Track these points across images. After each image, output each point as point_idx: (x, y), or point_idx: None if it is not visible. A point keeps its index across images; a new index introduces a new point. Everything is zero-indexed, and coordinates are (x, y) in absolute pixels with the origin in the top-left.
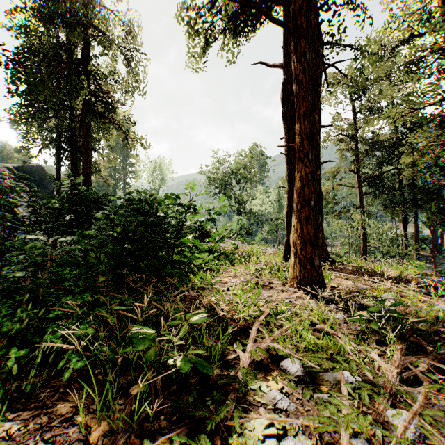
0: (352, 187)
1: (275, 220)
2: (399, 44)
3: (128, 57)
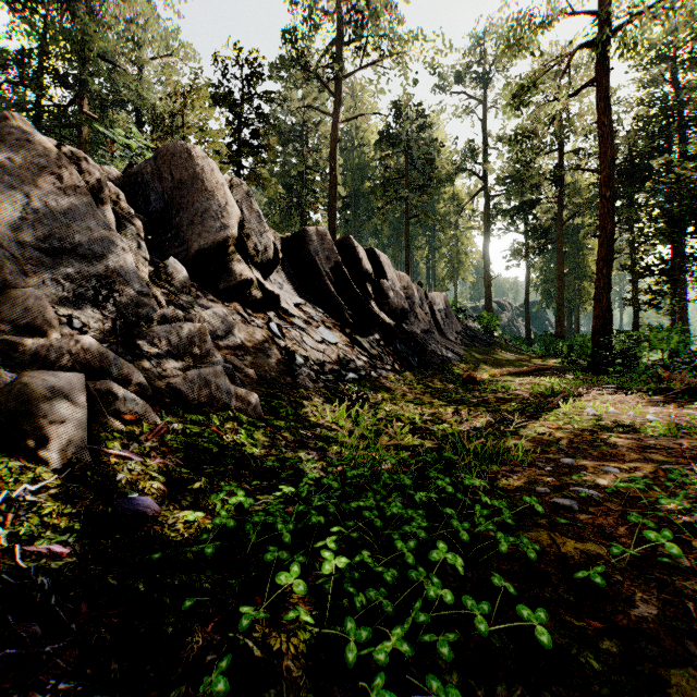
0: None
1: None
2: None
3: None
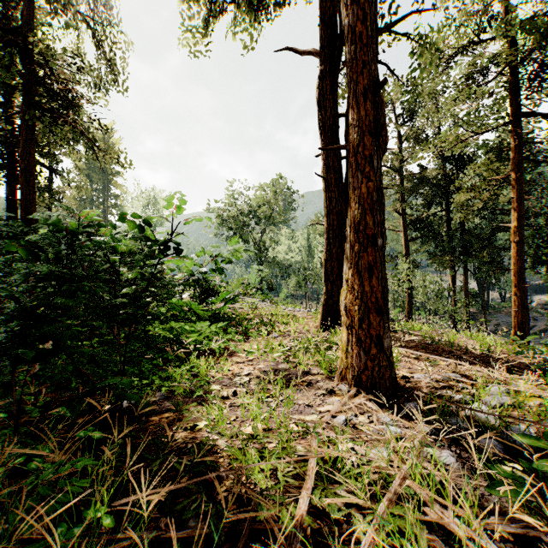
0: (396, 231)
1: (304, 271)
2: (458, 50)
3: (98, 35)
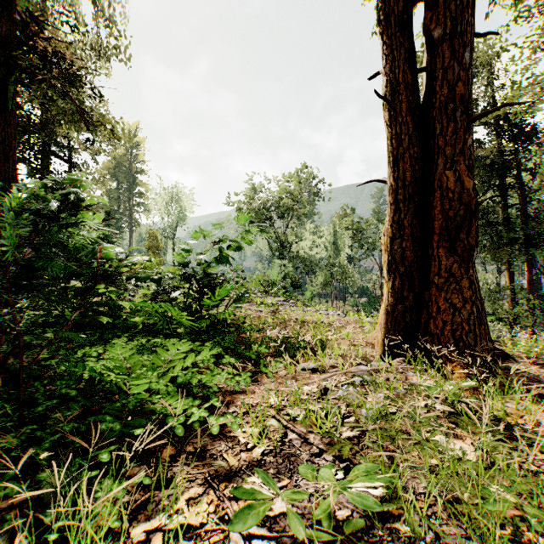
0: None
1: (331, 268)
2: None
3: None
